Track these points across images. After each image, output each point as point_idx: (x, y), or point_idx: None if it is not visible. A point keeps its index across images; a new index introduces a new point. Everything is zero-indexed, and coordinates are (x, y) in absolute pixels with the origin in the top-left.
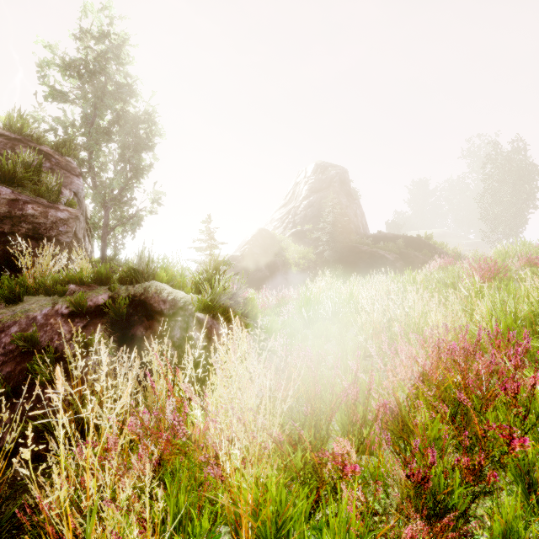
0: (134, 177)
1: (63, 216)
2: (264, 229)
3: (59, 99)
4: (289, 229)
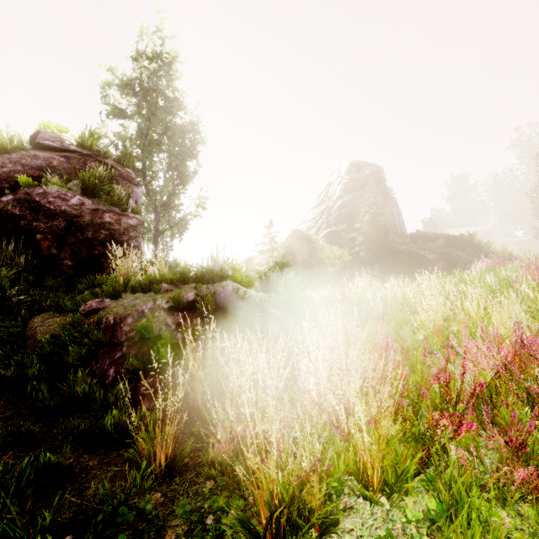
0: (180, 183)
1: (133, 223)
2: (299, 230)
3: (119, 116)
4: (323, 229)
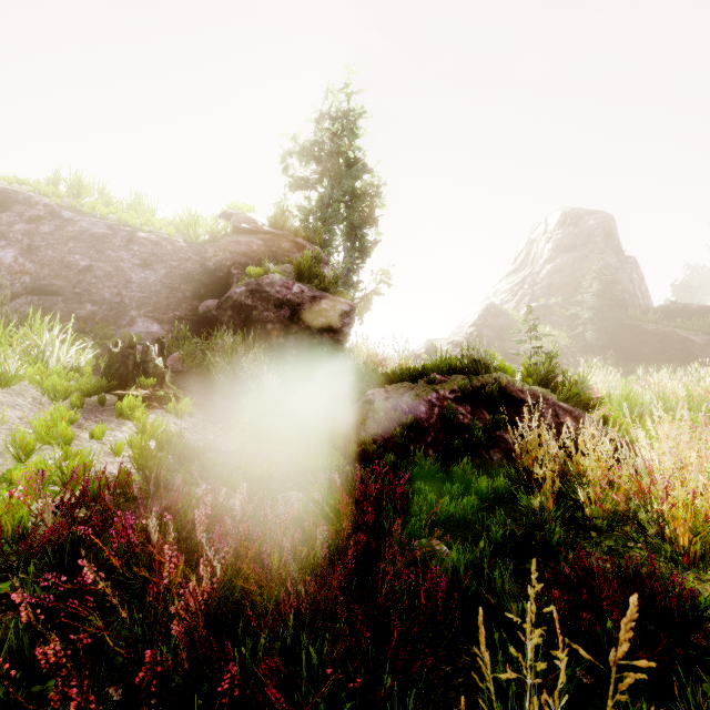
0: (359, 257)
1: (346, 309)
2: (493, 305)
3: (301, 188)
4: (525, 303)
